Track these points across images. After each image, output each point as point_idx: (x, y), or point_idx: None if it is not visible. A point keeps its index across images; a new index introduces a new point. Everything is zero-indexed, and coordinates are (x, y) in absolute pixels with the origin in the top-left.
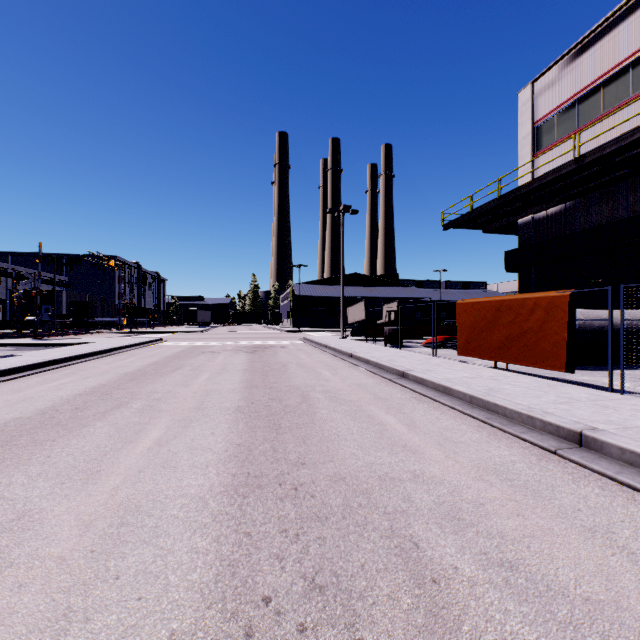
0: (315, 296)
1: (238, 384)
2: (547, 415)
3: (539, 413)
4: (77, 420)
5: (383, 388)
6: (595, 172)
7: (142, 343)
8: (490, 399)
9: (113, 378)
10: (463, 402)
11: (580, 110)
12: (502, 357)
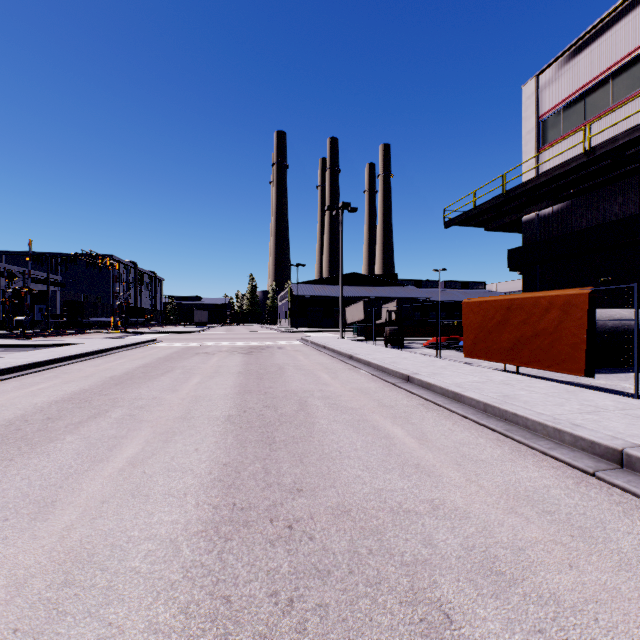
0: (313, 296)
1: (231, 389)
2: (577, 428)
3: (568, 426)
4: (45, 433)
5: (387, 393)
6: (605, 166)
7: (135, 344)
8: (508, 408)
9: (97, 382)
10: (476, 410)
11: (587, 103)
12: (513, 359)
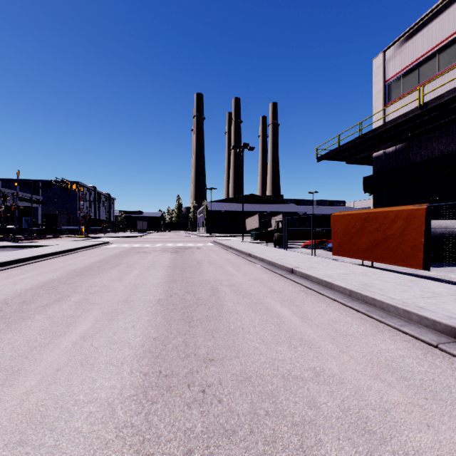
0: (222, 210)
1: (161, 279)
2: (422, 310)
3: (414, 308)
4: (20, 313)
5: (276, 282)
6: (434, 116)
7: (93, 245)
8: (368, 294)
9: (63, 274)
10: (343, 295)
11: (421, 71)
12: (368, 257)
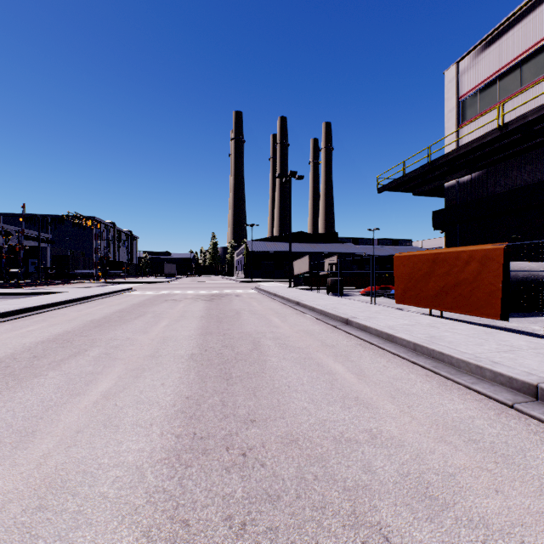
0: (266, 251)
1: (194, 331)
2: (497, 365)
3: (488, 363)
4: (31, 369)
5: (329, 335)
6: (516, 139)
7: (113, 292)
8: (435, 347)
9: (79, 325)
10: (407, 349)
11: (500, 86)
12: (437, 305)
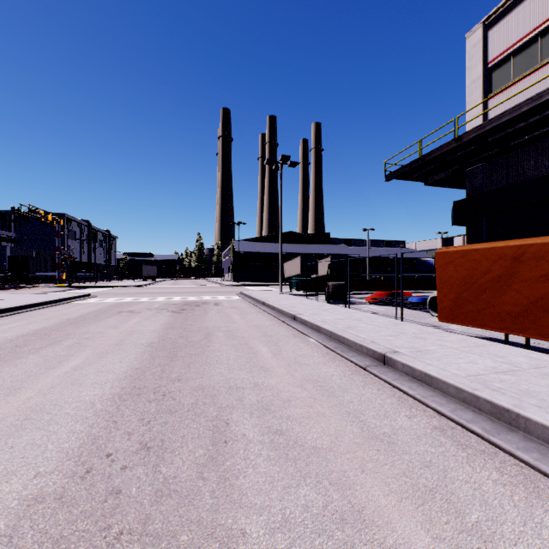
0: (254, 252)
1: (111, 385)
2: None
3: None
4: None
5: (363, 393)
6: None
7: (58, 300)
8: None
9: None
10: None
11: (544, 43)
12: (525, 329)
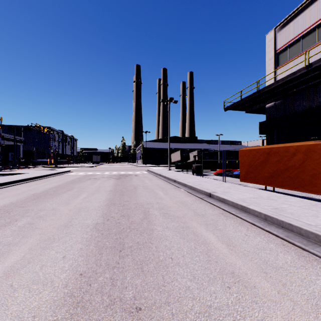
0: (154, 148)
1: (103, 202)
2: None
3: None
4: None
5: (198, 205)
6: (315, 75)
7: (57, 173)
8: (284, 219)
9: (23, 198)
10: (259, 219)
11: (303, 42)
12: (271, 183)
